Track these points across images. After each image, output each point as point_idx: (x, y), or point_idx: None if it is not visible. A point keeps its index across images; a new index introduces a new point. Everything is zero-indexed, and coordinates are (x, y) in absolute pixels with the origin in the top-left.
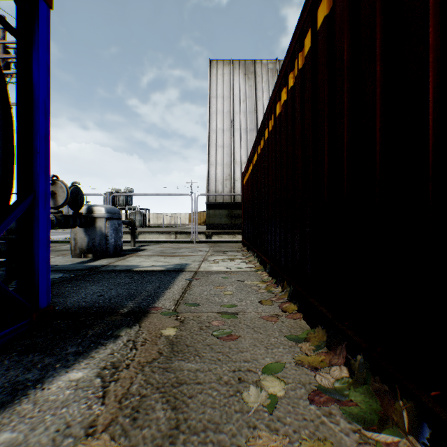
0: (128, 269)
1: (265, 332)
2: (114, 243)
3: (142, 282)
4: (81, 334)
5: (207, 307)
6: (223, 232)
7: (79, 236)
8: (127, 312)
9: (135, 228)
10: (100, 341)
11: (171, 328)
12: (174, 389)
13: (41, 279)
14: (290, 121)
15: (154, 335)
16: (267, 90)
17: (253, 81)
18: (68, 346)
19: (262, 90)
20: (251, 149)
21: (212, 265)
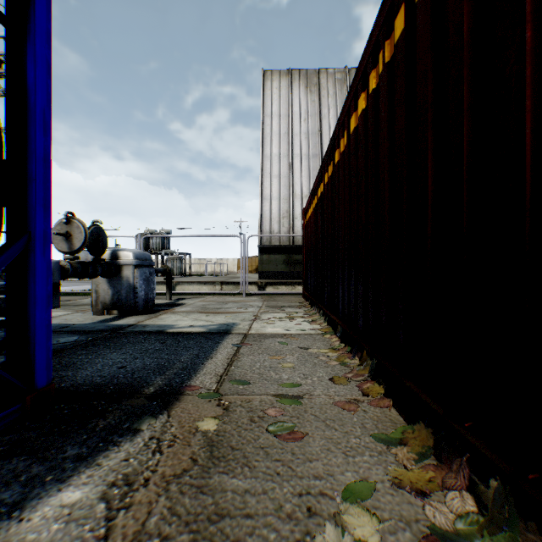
0: (160, 330)
1: (342, 428)
2: (144, 296)
3: (177, 349)
4: (88, 427)
5: (260, 387)
6: (280, 282)
7: (102, 288)
8: (153, 393)
9: (171, 278)
10: (113, 439)
11: (211, 419)
12: (211, 526)
13: (38, 348)
14: (372, 136)
15: (186, 430)
16: (335, 106)
17: (316, 95)
18: (67, 445)
19: (328, 106)
20: (314, 180)
21: (266, 325)
